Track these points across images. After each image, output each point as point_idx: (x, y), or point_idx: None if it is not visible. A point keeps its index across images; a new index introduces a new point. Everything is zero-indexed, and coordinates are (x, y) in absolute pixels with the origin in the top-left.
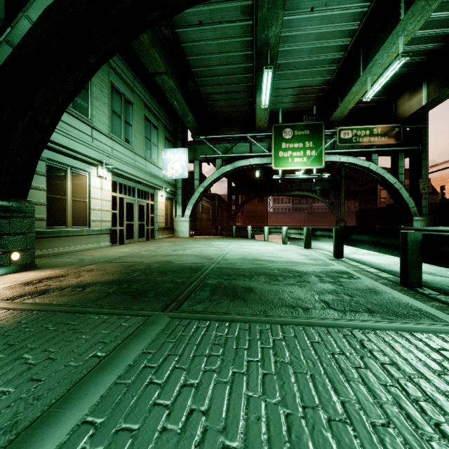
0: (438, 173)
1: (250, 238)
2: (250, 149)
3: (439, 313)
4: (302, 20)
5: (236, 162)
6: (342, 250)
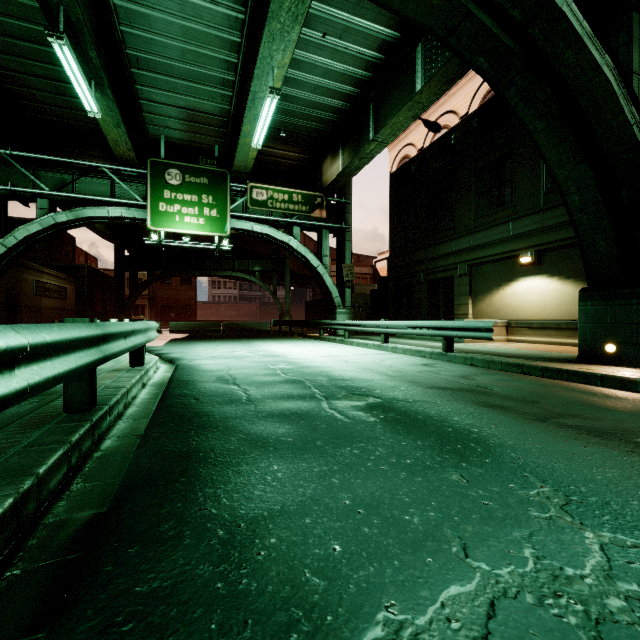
0: (384, 262)
1: None
2: (111, 191)
3: None
4: None
5: (81, 209)
6: (141, 353)
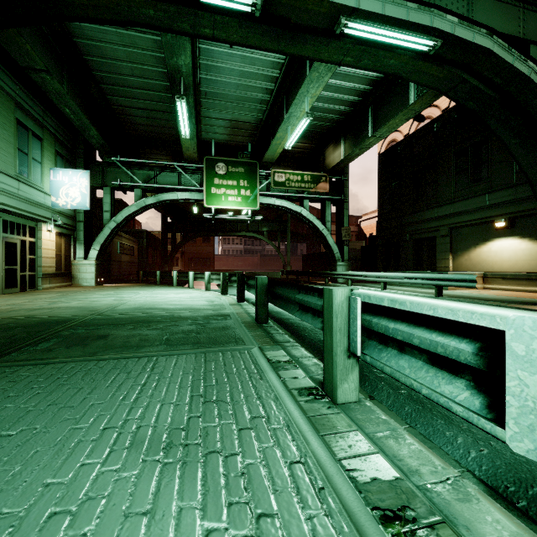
0: (368, 221)
1: (176, 286)
2: (178, 181)
3: (249, 339)
4: (223, 54)
5: (161, 194)
6: (243, 294)
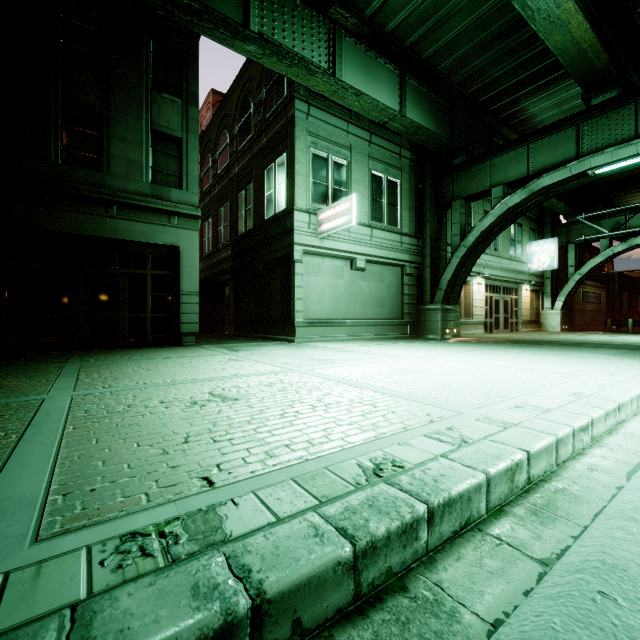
0: None
1: None
2: None
3: None
4: None
5: (633, 239)
6: None
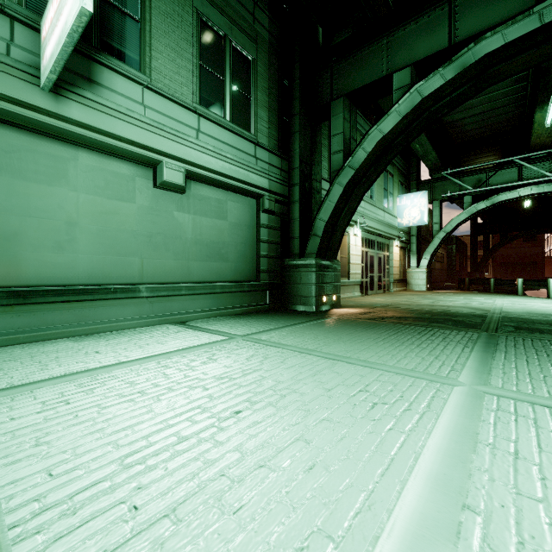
0: None
1: (521, 295)
2: (518, 176)
3: None
4: None
5: (496, 196)
6: None
